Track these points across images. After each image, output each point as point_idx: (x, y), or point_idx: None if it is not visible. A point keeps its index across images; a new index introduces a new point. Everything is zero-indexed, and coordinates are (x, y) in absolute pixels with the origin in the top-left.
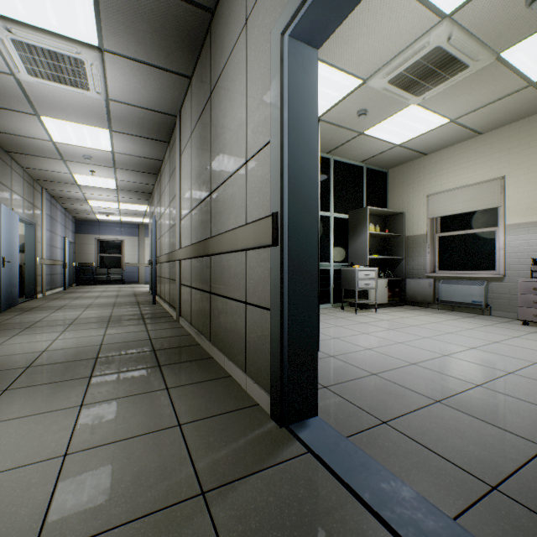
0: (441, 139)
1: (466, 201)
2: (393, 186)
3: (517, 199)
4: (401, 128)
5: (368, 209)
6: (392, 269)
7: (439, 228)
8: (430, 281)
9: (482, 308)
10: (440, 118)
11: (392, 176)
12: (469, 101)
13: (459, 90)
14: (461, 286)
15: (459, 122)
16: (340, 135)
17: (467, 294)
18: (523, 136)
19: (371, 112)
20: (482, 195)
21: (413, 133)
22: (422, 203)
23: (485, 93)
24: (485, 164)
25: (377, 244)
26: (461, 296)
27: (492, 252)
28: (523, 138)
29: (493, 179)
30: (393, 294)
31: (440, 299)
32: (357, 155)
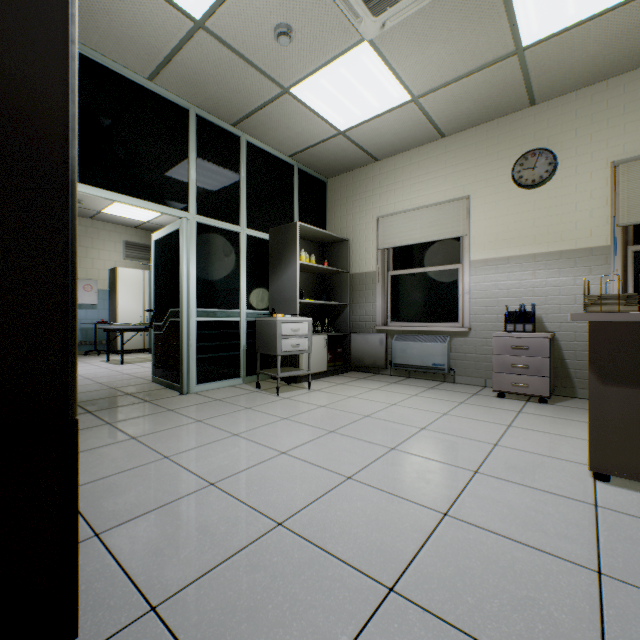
0: (397, 135)
1: (426, 227)
2: (335, 203)
3: (484, 227)
4: (347, 96)
5: (300, 227)
6: (333, 321)
7: (392, 264)
8: (381, 337)
9: (444, 373)
10: (400, 89)
11: (333, 188)
12: (442, 60)
13: (433, 27)
14: (419, 344)
15: (422, 106)
16: (250, 85)
17: (428, 355)
18: (492, 143)
19: (299, 39)
20: (444, 219)
21: (362, 112)
22: (371, 228)
23: (463, 50)
24: (448, 179)
25: (313, 284)
26: (420, 357)
27: (454, 297)
28: (491, 146)
29: (458, 198)
30: (334, 356)
31: (394, 363)
32: (283, 141)
